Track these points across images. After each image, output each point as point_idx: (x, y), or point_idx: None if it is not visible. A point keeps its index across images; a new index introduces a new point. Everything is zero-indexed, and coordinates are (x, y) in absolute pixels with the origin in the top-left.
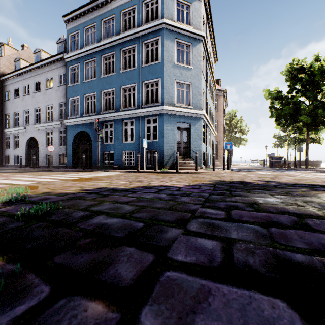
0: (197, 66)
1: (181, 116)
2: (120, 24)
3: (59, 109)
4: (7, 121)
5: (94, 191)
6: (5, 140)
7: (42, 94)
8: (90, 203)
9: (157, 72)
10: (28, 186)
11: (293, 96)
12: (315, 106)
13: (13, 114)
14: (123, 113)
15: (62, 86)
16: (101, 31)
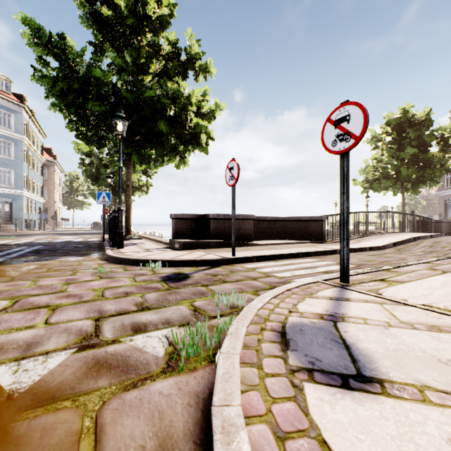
0: (19, 159)
1: (3, 193)
2: None
3: None
4: None
5: None
6: None
7: None
8: None
9: None
10: None
11: None
12: None
13: None
14: None
15: None
16: None
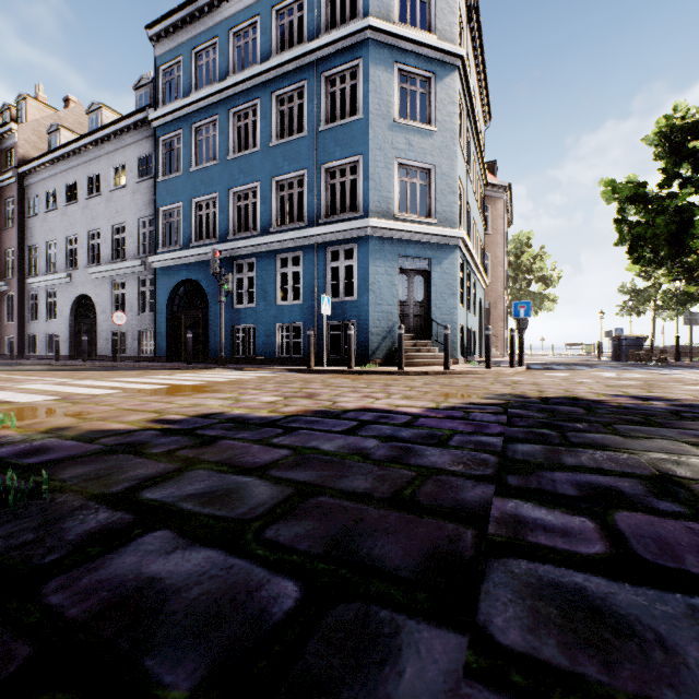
0: (447, 127)
1: (410, 242)
2: (269, 36)
3: (138, 233)
4: (33, 261)
5: (185, 426)
6: (30, 302)
7: (105, 200)
8: (150, 472)
9: (354, 141)
10: (32, 407)
11: (673, 193)
12: None
13: (45, 246)
14: (276, 238)
15: (145, 182)
16: (229, 55)
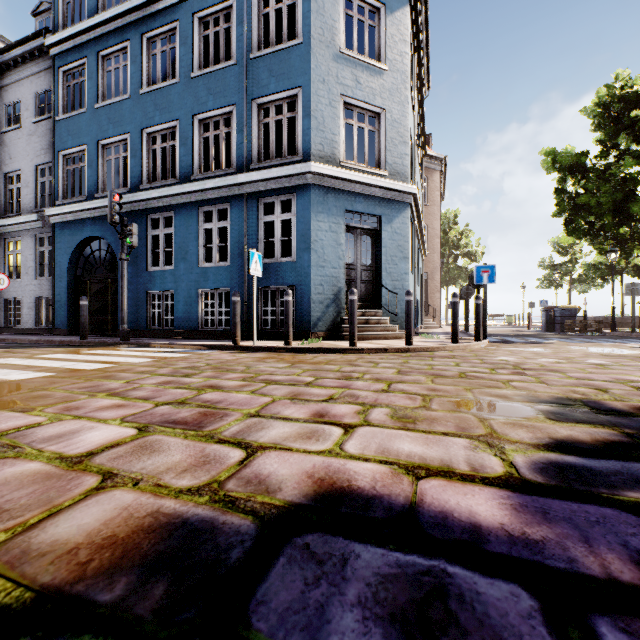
0: (398, 67)
1: (357, 195)
2: None
3: (36, 183)
4: None
5: None
6: None
7: None
8: None
9: (293, 71)
10: None
11: (610, 164)
12: None
13: None
14: (198, 186)
15: (43, 122)
16: None
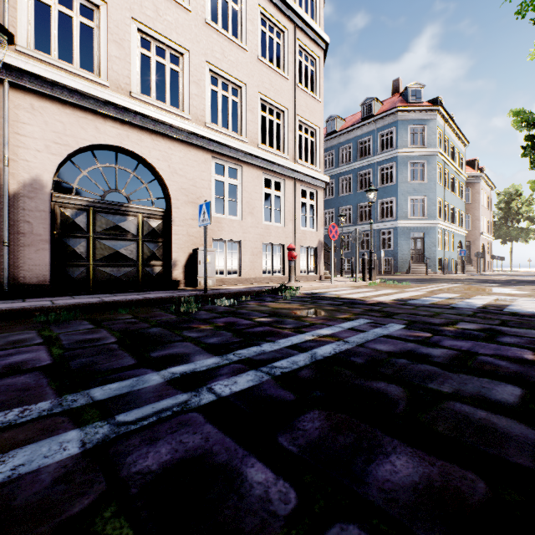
0: (432, 180)
1: (414, 227)
2: (356, 151)
3: None
4: None
5: None
6: None
7: None
8: None
9: (392, 192)
10: None
11: None
12: None
13: None
14: (360, 227)
15: None
16: (339, 157)
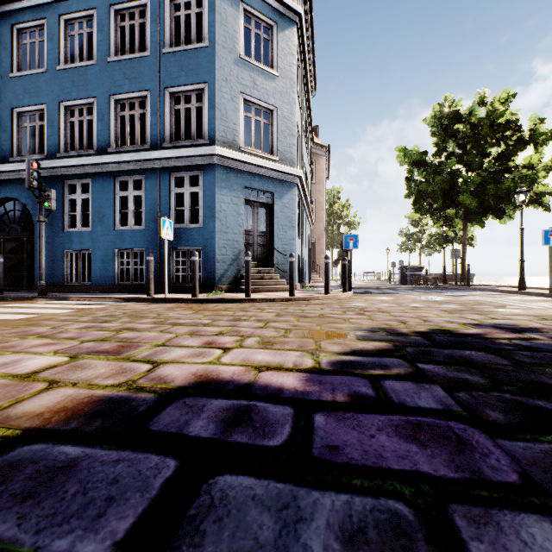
0: (288, 75)
1: (254, 175)
2: None
3: None
4: None
5: None
6: None
7: None
8: None
9: (200, 68)
10: None
11: (442, 162)
12: (481, 179)
13: None
14: (115, 158)
15: None
16: None
